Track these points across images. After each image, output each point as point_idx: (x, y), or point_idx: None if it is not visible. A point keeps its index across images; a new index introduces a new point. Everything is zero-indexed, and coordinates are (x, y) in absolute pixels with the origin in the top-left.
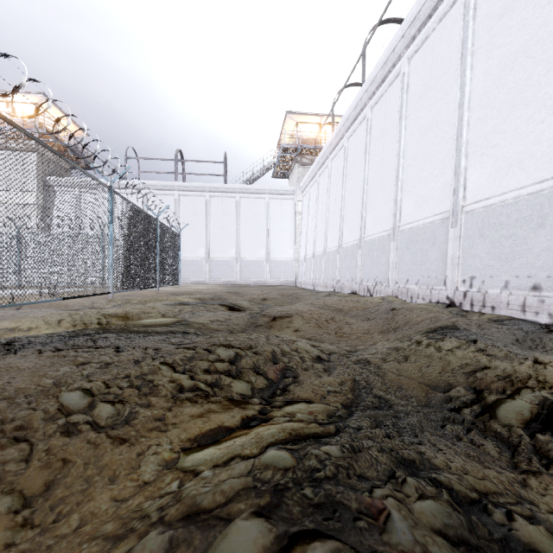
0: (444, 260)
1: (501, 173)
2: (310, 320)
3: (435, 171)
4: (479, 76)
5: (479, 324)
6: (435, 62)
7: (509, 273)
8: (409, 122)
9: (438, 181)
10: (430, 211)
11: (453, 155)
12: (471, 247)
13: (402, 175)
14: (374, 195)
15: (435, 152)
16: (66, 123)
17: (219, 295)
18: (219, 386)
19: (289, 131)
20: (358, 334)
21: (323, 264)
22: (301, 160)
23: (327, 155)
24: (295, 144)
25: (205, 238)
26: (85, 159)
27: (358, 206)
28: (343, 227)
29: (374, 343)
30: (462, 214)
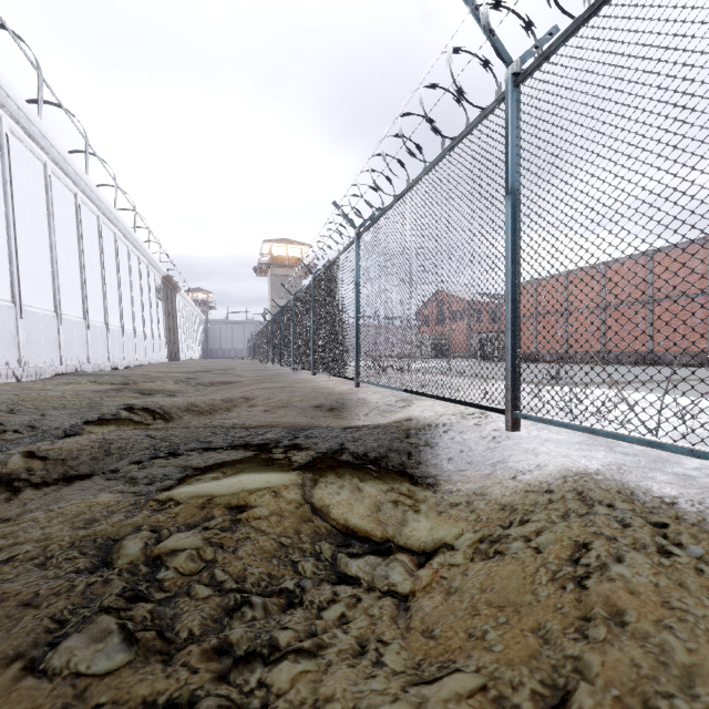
0: None
1: None
2: None
3: None
4: None
5: None
6: None
7: None
8: None
9: None
10: None
11: None
12: None
13: None
14: None
15: None
16: None
17: None
18: None
19: None
20: None
21: None
22: None
23: None
24: None
25: None
26: None
27: None
28: None
29: None
30: None
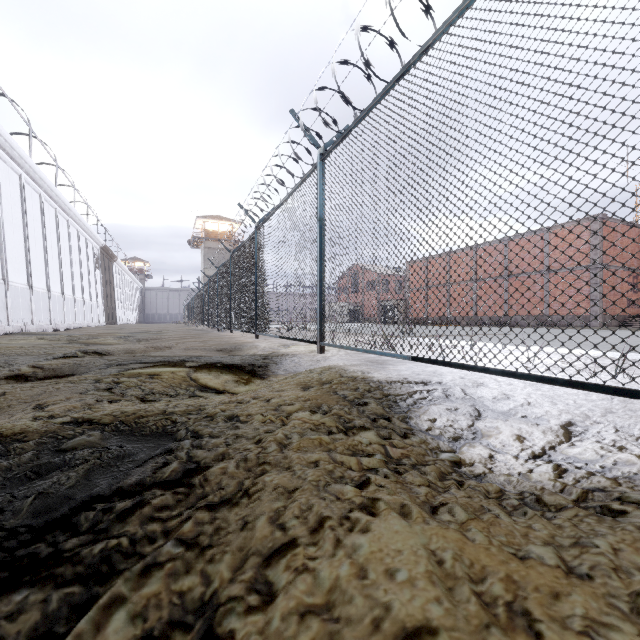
0: None
1: None
2: None
3: None
4: None
5: None
6: None
7: None
8: None
9: None
10: None
11: None
12: None
13: None
14: None
15: None
16: None
17: None
18: None
19: None
20: None
21: None
22: None
23: None
24: None
25: None
26: None
27: None
28: None
29: None
30: None
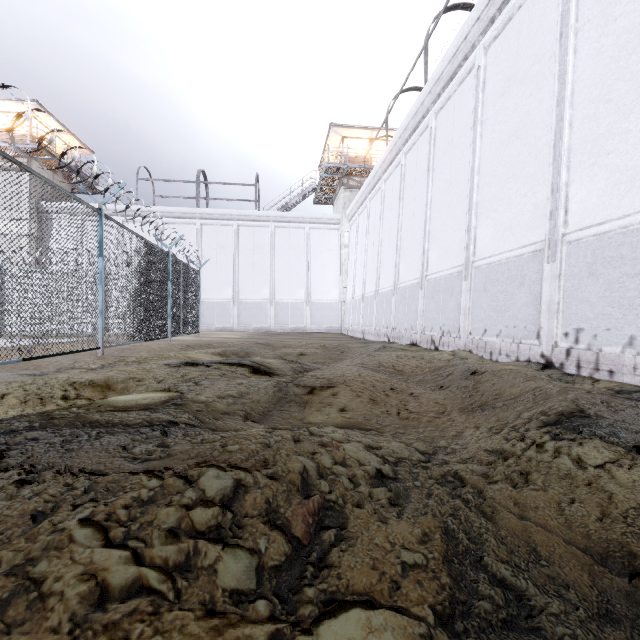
0: (537, 306)
1: (621, 188)
2: (362, 393)
3: (522, 189)
4: (587, 60)
5: (606, 402)
6: (521, 49)
7: (635, 325)
8: (487, 128)
9: (527, 202)
10: (516, 241)
11: (549, 167)
12: (576, 289)
13: (477, 196)
14: (440, 223)
15: (522, 165)
16: (66, 138)
17: (244, 349)
18: (190, 573)
19: (333, 148)
20: (430, 415)
21: (375, 308)
22: (347, 182)
23: (379, 174)
24: (341, 163)
25: (232, 275)
26: (88, 181)
27: (418, 236)
28: (400, 263)
29: (458, 433)
30: (563, 245)
